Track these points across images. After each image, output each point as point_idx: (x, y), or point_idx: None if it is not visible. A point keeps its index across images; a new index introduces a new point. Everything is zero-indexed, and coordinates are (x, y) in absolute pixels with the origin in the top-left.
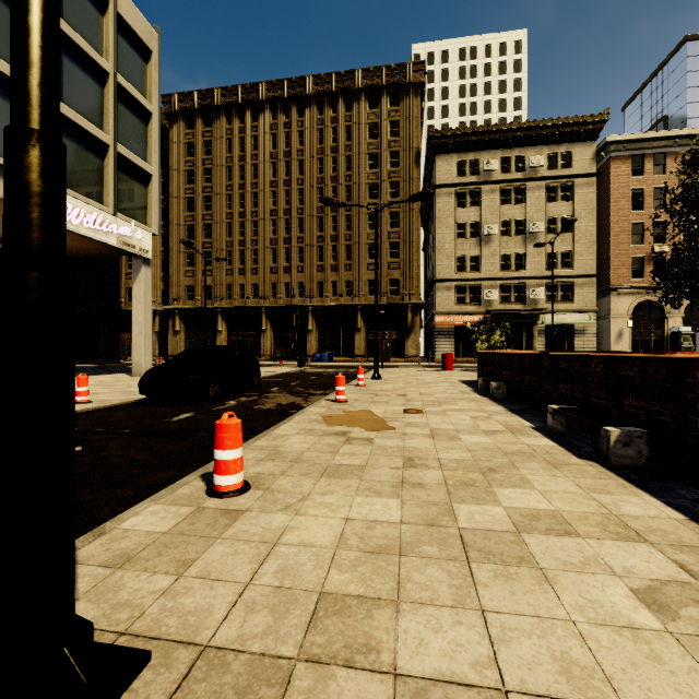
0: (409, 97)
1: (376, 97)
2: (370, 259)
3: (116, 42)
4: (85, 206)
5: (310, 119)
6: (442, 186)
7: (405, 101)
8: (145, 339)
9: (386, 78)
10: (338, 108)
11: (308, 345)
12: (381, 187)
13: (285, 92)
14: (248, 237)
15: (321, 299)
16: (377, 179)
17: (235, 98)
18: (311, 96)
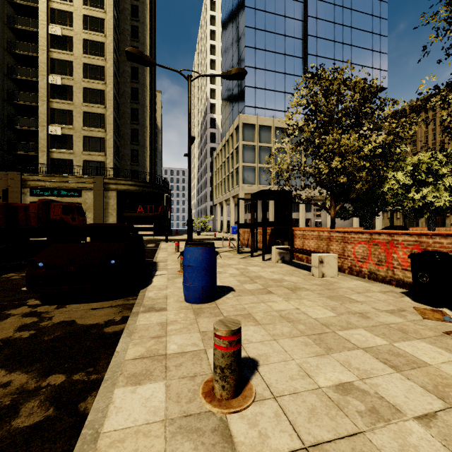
0: None
1: None
2: None
3: None
4: None
5: None
6: None
7: None
8: (379, 223)
9: None
10: None
11: None
12: None
13: None
14: None
15: None
16: None
17: None
18: None
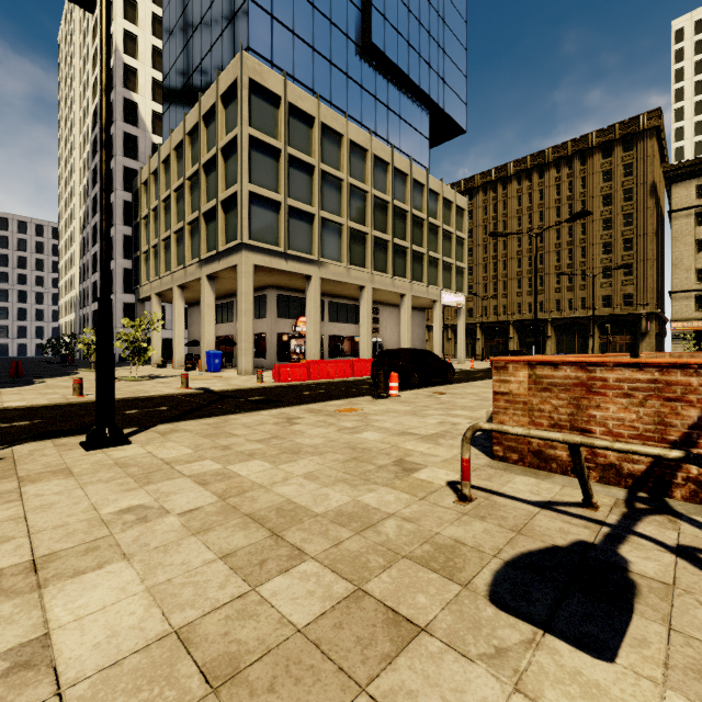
0: (642, 141)
1: (609, 148)
2: (604, 279)
3: (456, 218)
4: (448, 293)
5: (549, 179)
6: (679, 210)
7: (639, 145)
8: (463, 346)
9: (618, 132)
10: (573, 166)
11: (547, 348)
12: (614, 220)
13: (528, 165)
14: (499, 272)
15: (558, 313)
16: (610, 214)
17: (489, 178)
18: (550, 163)
